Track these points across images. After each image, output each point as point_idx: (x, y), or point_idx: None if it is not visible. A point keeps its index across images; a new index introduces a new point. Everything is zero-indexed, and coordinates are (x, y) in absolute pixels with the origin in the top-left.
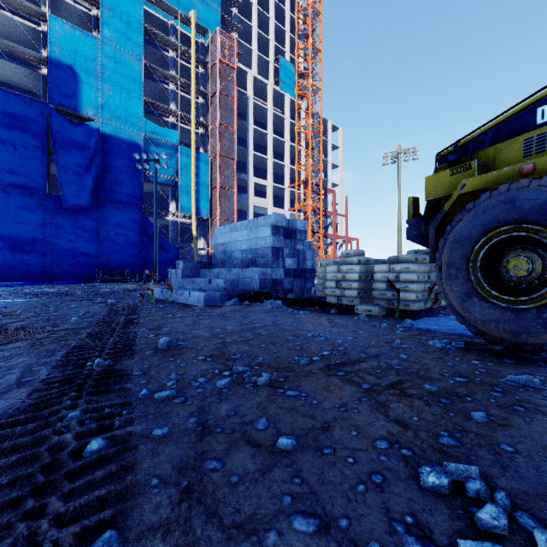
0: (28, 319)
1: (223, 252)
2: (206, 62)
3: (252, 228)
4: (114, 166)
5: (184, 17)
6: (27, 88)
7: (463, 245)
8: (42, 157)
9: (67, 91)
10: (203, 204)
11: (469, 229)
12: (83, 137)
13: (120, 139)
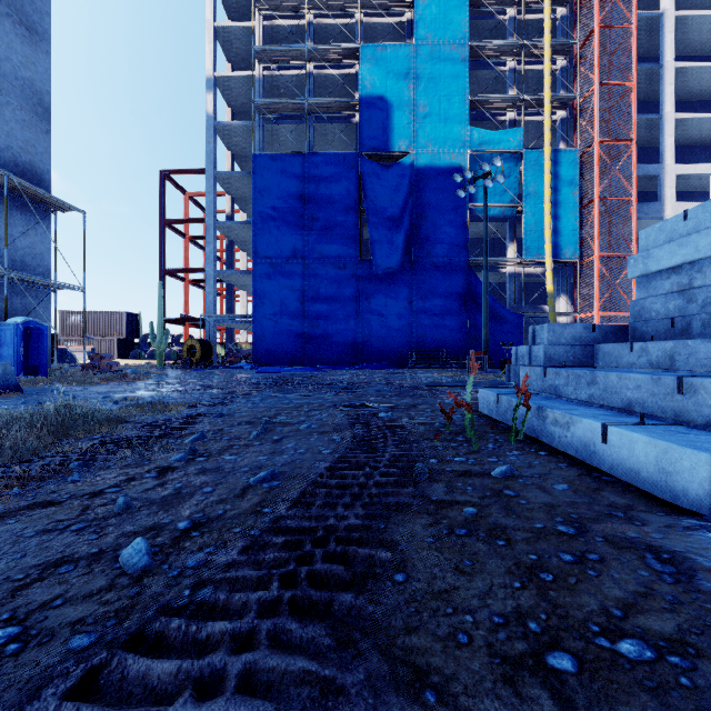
0: (126, 483)
1: (677, 292)
2: None
3: None
4: (429, 208)
5: None
6: (346, 149)
7: None
8: (354, 218)
9: (379, 129)
10: (566, 237)
11: None
12: (394, 180)
13: (437, 169)
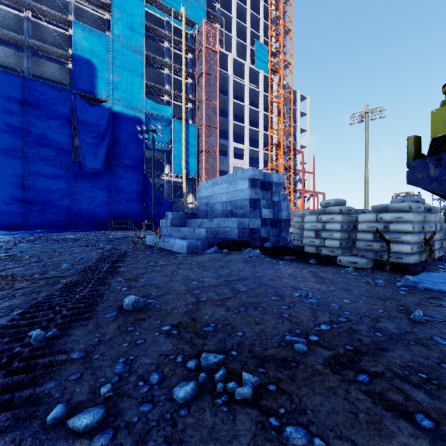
0: (29, 264)
1: (206, 204)
2: (194, 49)
3: (231, 182)
4: (122, 137)
5: (176, 13)
6: (59, 80)
7: None
8: (68, 132)
9: (87, 79)
10: (192, 166)
11: None
12: (98, 115)
13: (126, 116)
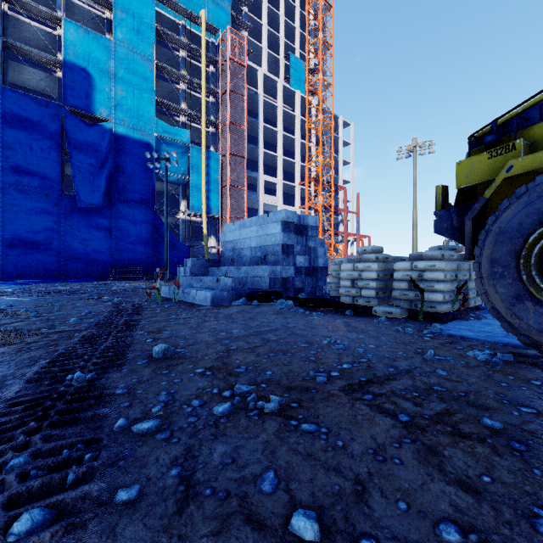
0: (28, 319)
1: (232, 250)
2: (216, 61)
3: (261, 225)
4: (126, 165)
5: (194, 17)
6: (44, 91)
7: (512, 238)
8: (57, 158)
9: (82, 92)
10: (214, 202)
11: (520, 218)
12: (96, 137)
13: (132, 139)
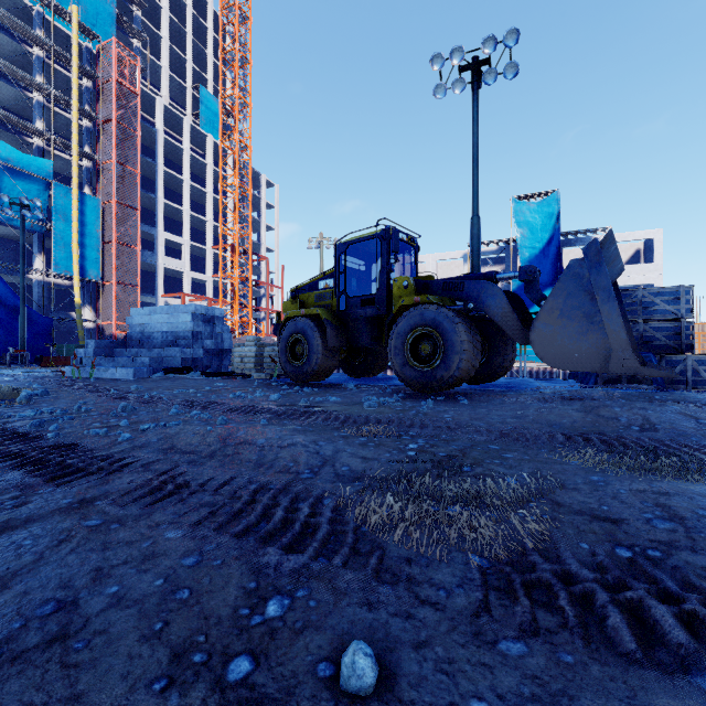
0: None
1: (141, 332)
2: (95, 76)
3: (173, 313)
4: None
5: (60, 10)
6: None
7: (285, 340)
8: None
9: None
10: (91, 262)
11: (287, 334)
12: None
13: None
